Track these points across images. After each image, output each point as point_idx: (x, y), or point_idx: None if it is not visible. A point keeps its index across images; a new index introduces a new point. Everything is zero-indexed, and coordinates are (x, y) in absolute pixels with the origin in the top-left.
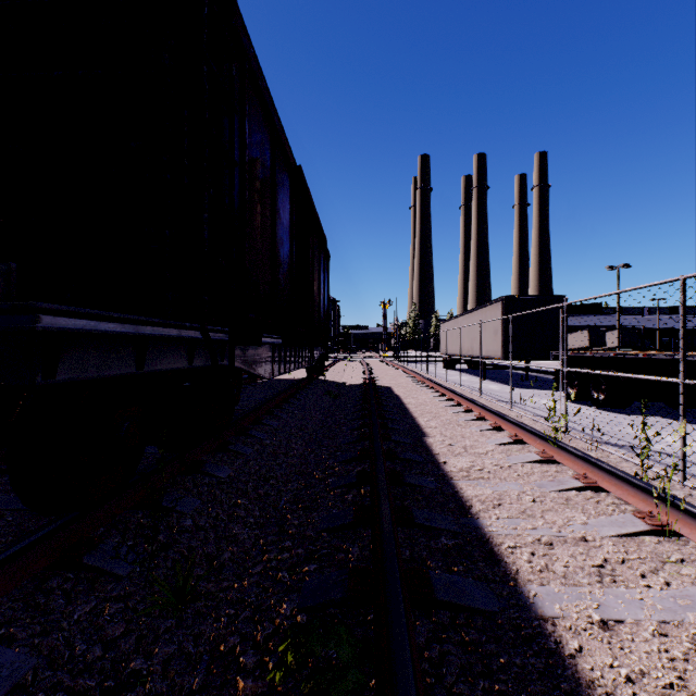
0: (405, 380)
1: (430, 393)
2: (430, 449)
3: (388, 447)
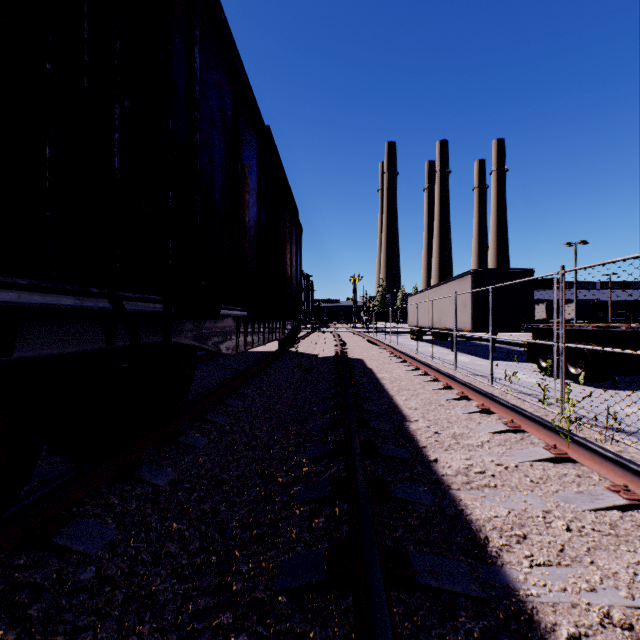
0: (376, 352)
1: (403, 366)
2: (414, 440)
3: (367, 440)
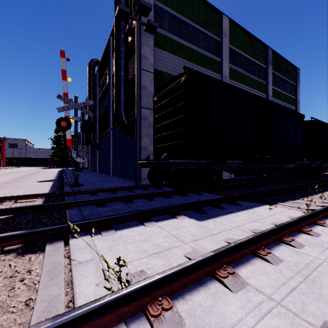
0: None
1: None
2: None
3: None
